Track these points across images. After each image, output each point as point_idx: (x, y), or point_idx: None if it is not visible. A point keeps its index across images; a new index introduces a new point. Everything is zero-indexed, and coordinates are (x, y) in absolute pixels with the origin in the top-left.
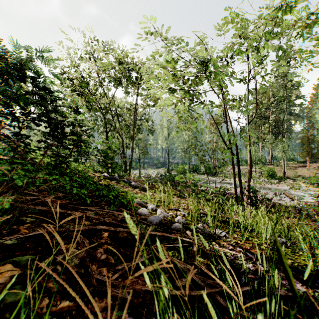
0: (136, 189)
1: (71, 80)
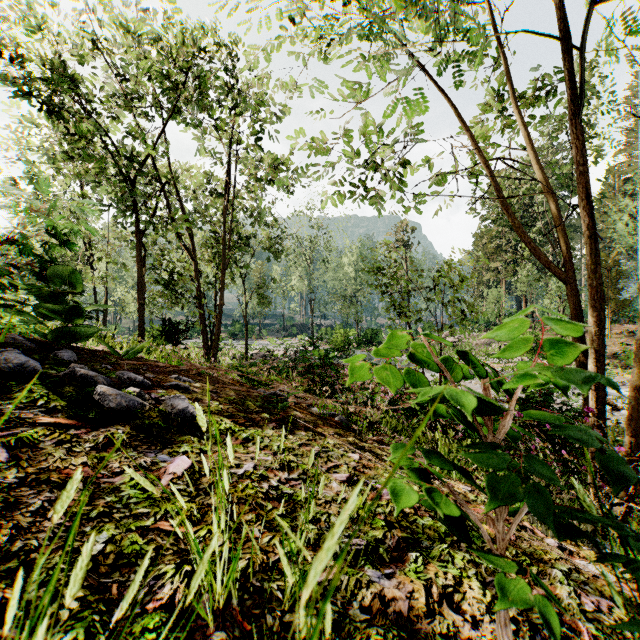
0: (102, 429)
1: (11, 60)
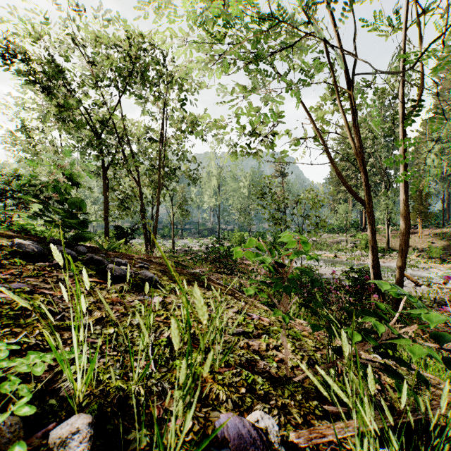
0: (116, 285)
1: (25, 60)
